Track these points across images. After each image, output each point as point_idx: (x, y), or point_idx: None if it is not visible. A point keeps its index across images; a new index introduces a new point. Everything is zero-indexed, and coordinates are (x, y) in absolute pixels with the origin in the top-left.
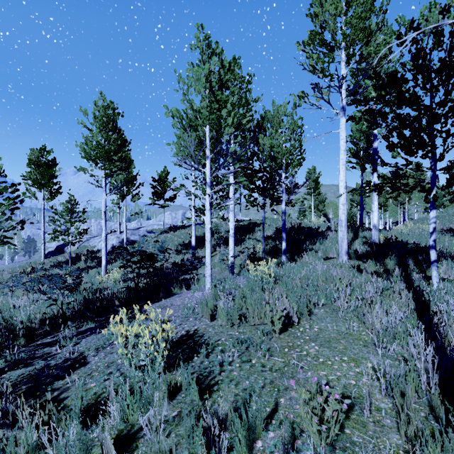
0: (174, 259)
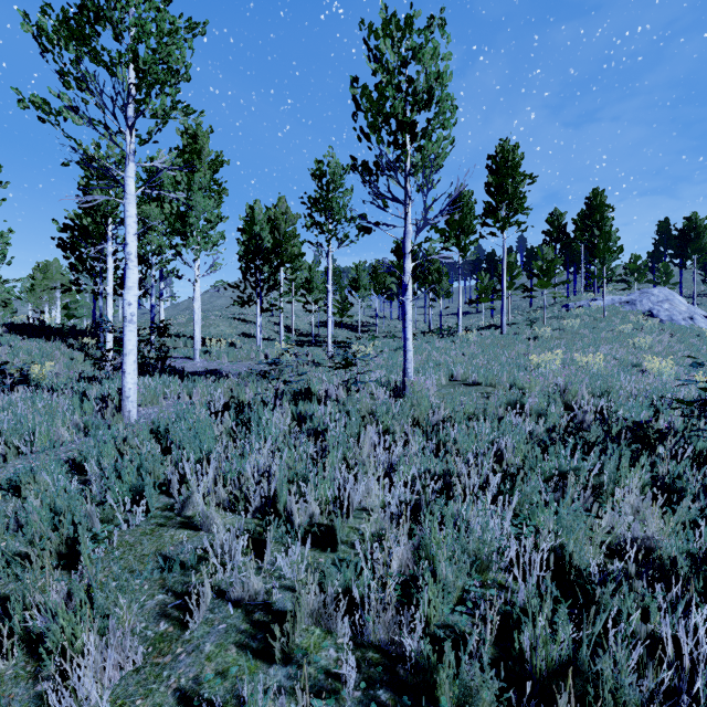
0: None
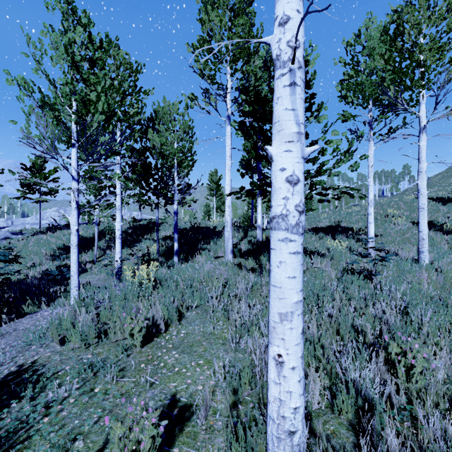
0: (48, 266)
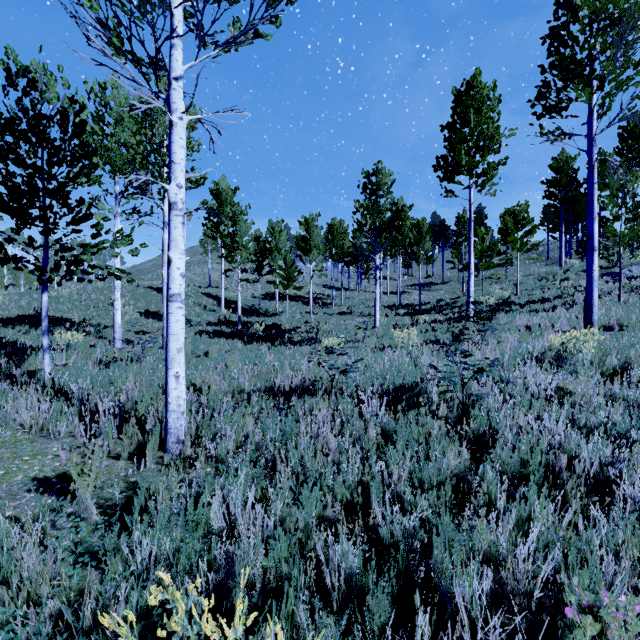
0: None
